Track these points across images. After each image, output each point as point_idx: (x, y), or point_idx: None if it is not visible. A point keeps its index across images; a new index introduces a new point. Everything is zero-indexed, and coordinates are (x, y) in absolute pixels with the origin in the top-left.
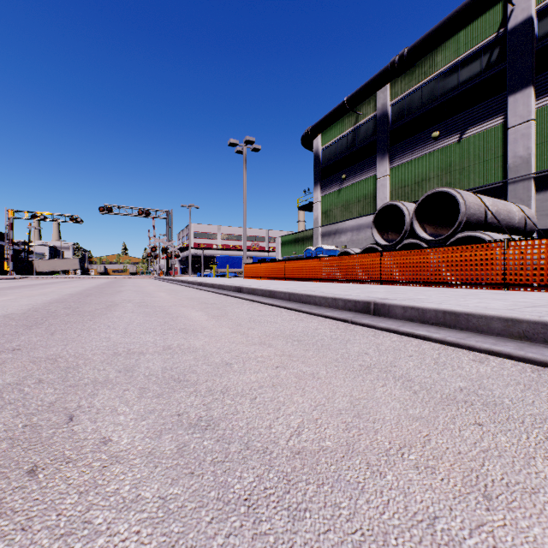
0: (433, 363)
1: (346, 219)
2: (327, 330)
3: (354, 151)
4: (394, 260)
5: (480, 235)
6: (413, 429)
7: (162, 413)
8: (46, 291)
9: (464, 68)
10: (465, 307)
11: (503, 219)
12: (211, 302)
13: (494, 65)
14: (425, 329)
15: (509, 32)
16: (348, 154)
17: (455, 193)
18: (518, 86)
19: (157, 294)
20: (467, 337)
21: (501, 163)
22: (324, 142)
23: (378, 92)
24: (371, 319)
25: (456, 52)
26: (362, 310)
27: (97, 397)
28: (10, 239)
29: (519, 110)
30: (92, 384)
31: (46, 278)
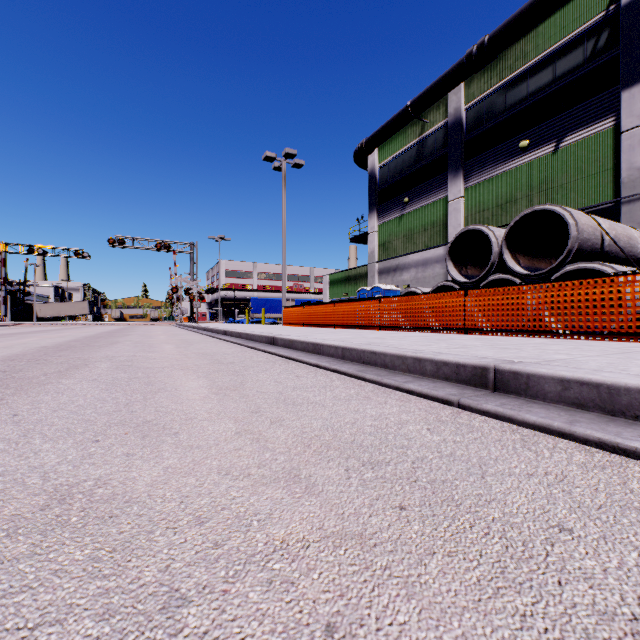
0: None
1: (409, 252)
2: (423, 428)
3: (420, 168)
4: (484, 301)
5: (599, 266)
6: None
7: None
8: (17, 342)
9: (561, 58)
10: None
11: (623, 247)
12: (227, 361)
13: (602, 53)
14: (632, 432)
15: (623, 8)
16: (412, 172)
17: (563, 212)
18: (635, 78)
19: (161, 348)
20: None
21: (611, 177)
22: (381, 158)
23: (449, 93)
24: (497, 402)
25: (551, 39)
26: (471, 380)
27: None
28: (2, 278)
29: (636, 108)
30: None
31: (44, 325)
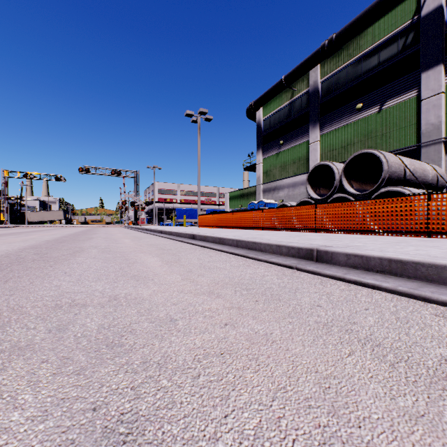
0: (395, 319)
1: (283, 178)
2: (274, 277)
3: (290, 121)
4: (327, 211)
5: (401, 189)
6: (420, 442)
7: (73, 405)
8: (28, 238)
9: (383, 50)
10: (411, 256)
11: (419, 176)
12: (167, 248)
13: (409, 47)
14: (371, 277)
15: (423, 18)
16: (285, 123)
17: (379, 154)
18: (430, 64)
19: (122, 241)
20: (419, 287)
21: (415, 129)
22: (265, 114)
23: (310, 71)
24: (315, 266)
25: (377, 37)
26: (305, 256)
27: (2, 374)
28: (5, 194)
29: (431, 84)
30: (9, 352)
31: (35, 227)
